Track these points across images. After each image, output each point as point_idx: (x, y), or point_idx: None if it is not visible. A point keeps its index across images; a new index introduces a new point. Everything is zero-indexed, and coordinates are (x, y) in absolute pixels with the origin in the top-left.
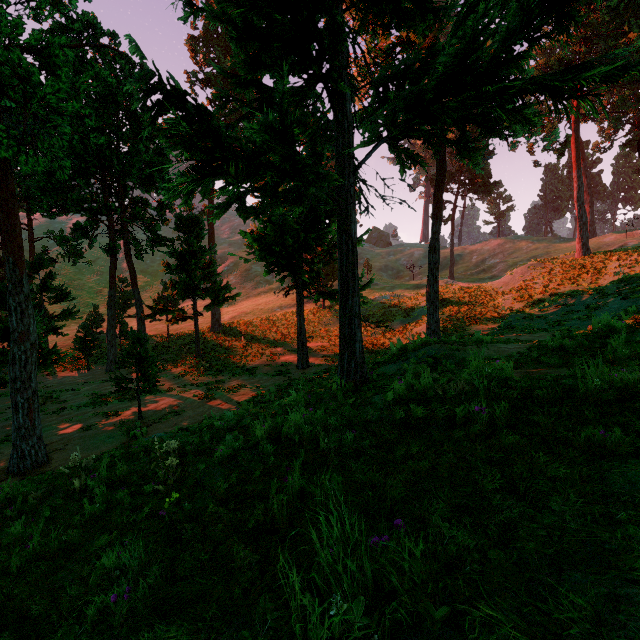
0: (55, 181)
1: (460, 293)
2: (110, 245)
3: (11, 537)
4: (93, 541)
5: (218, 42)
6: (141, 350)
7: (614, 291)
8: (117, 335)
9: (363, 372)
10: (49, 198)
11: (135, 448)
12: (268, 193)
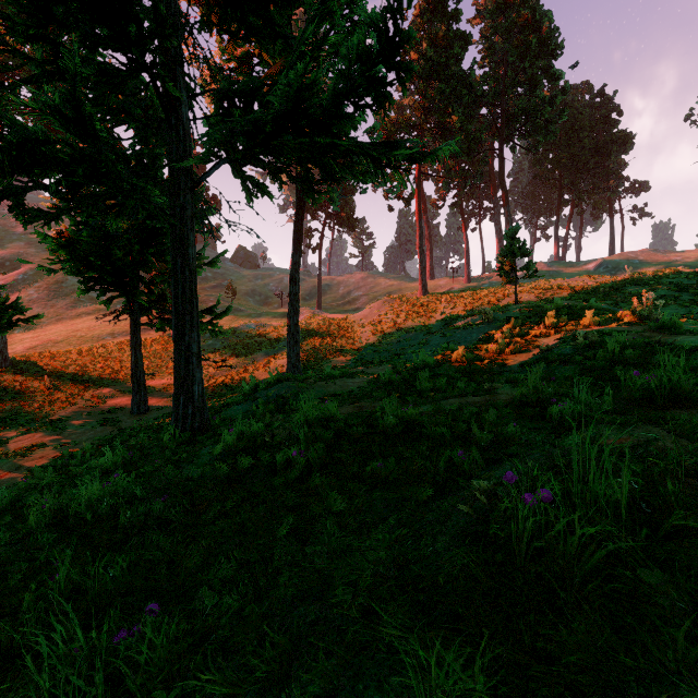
0: None
1: (325, 324)
2: None
3: None
4: None
5: None
6: None
7: (438, 329)
8: None
9: (203, 418)
10: None
11: None
12: (63, 194)
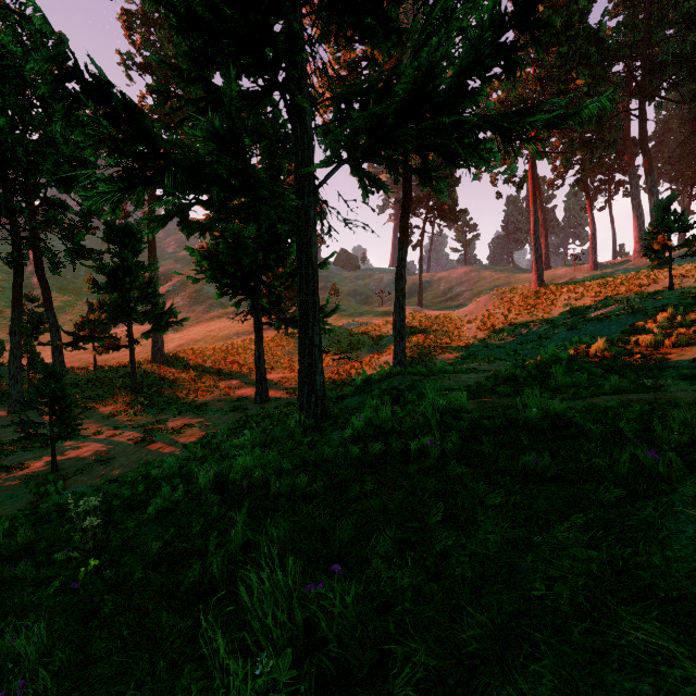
0: None
1: (428, 321)
2: (13, 255)
3: None
4: None
5: (161, 23)
6: (56, 387)
7: (562, 322)
8: (24, 367)
9: (324, 406)
10: None
11: (45, 508)
12: (216, 208)
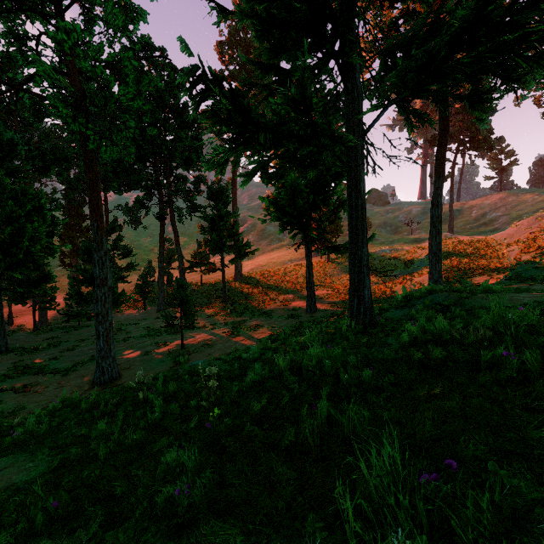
0: (123, 166)
1: (461, 245)
2: (160, 213)
3: (98, 432)
4: (155, 442)
5: (240, 43)
6: (183, 294)
7: None
8: (164, 283)
9: (371, 316)
10: (119, 179)
11: (181, 371)
12: (287, 159)
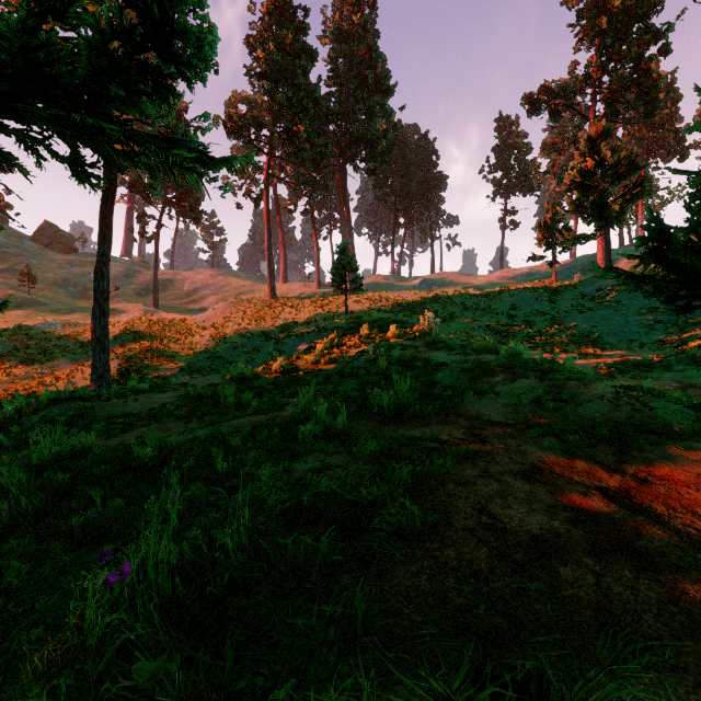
0: None
1: (159, 326)
2: None
3: None
4: None
5: None
6: None
7: (275, 336)
8: None
9: None
10: None
11: None
12: None
